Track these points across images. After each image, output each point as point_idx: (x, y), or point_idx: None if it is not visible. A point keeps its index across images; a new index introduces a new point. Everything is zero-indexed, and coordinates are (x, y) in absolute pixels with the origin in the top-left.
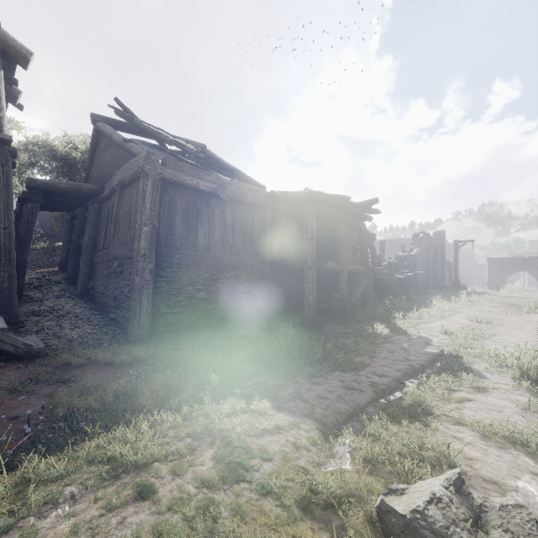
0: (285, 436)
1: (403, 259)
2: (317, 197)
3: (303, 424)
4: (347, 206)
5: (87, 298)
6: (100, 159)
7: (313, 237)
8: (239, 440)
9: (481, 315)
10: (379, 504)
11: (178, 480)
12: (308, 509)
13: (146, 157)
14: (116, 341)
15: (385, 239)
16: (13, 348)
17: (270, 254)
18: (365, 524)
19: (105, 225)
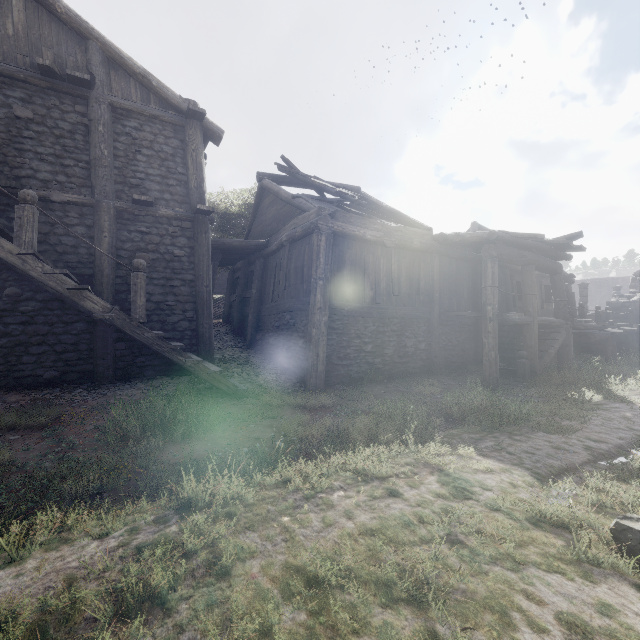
0: (499, 477)
1: (619, 307)
2: (499, 237)
3: (514, 471)
4: (537, 244)
5: (256, 348)
6: (264, 215)
7: (494, 284)
8: (456, 474)
9: None
10: (613, 526)
11: (416, 490)
12: (540, 525)
13: (318, 213)
14: (297, 389)
15: (585, 280)
16: (226, 388)
17: (438, 304)
18: (598, 542)
19: (273, 279)
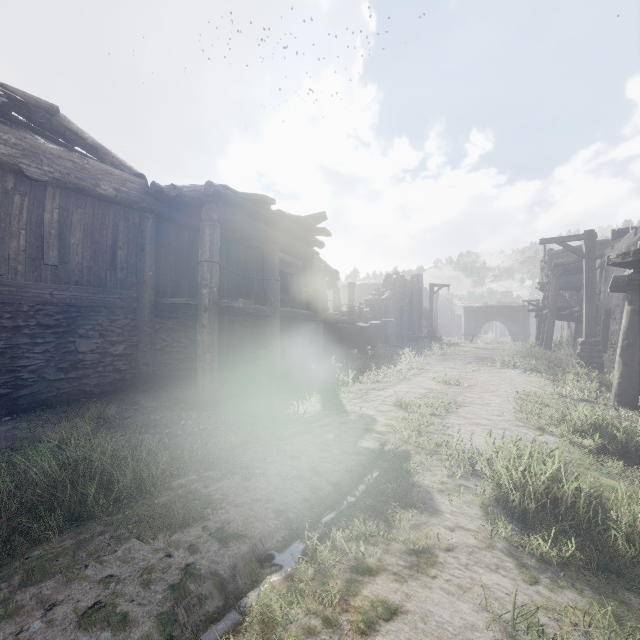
0: None
1: (373, 304)
2: (220, 193)
3: None
4: (280, 219)
5: None
6: None
7: (212, 258)
8: None
9: (451, 373)
10: None
11: None
12: None
13: None
14: None
15: (362, 284)
16: None
17: (152, 287)
18: None
19: None
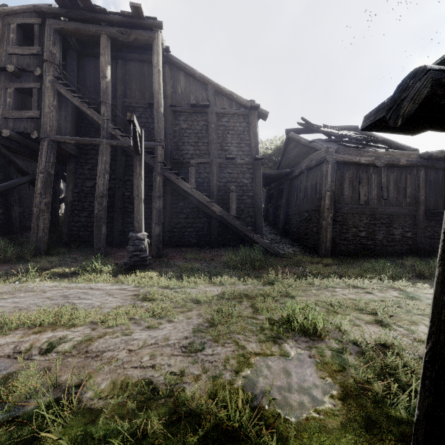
0: None
1: None
2: None
3: None
4: None
5: (285, 234)
6: (289, 154)
7: None
8: (411, 292)
9: None
10: None
11: (383, 294)
12: None
13: (326, 151)
14: (313, 256)
15: None
16: (273, 251)
17: (423, 204)
18: None
19: (296, 193)
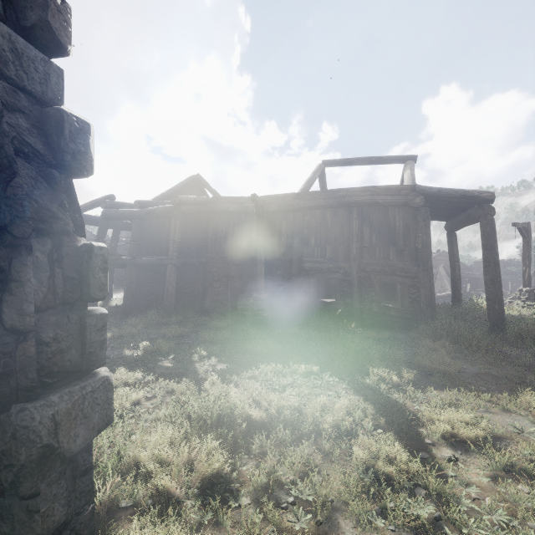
0: None
1: None
2: None
3: None
4: None
5: None
6: None
7: None
8: None
9: None
10: None
11: None
12: None
13: None
14: None
15: None
16: None
17: None
18: None
19: None
